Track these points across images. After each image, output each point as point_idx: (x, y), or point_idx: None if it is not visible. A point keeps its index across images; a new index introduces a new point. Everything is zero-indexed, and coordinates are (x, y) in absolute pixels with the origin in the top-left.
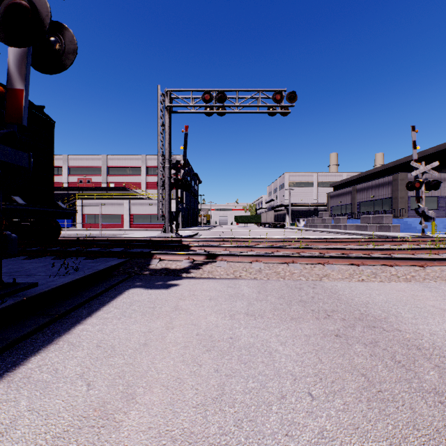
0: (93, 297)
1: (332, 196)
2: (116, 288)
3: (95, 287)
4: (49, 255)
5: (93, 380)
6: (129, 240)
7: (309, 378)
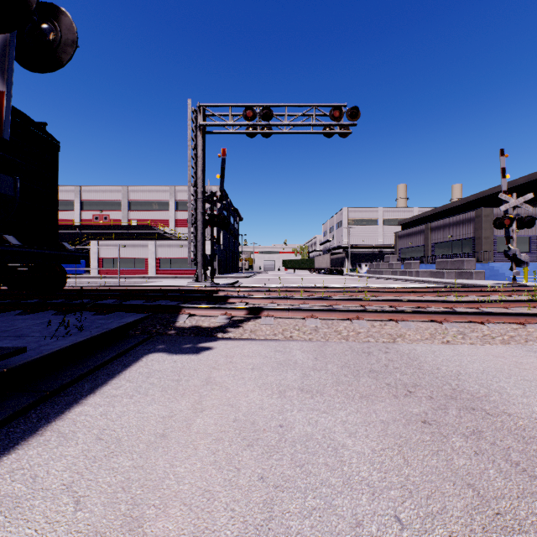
0: (100, 365)
1: (401, 236)
2: (132, 352)
3: (103, 352)
4: (49, 309)
5: (84, 494)
6: (153, 289)
7: (394, 490)
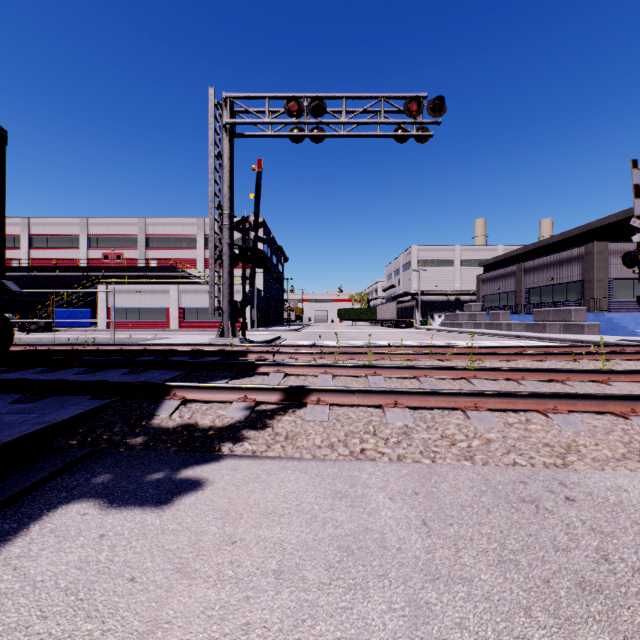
0: None
1: (485, 279)
2: (27, 500)
3: None
4: None
5: None
6: (153, 350)
7: None
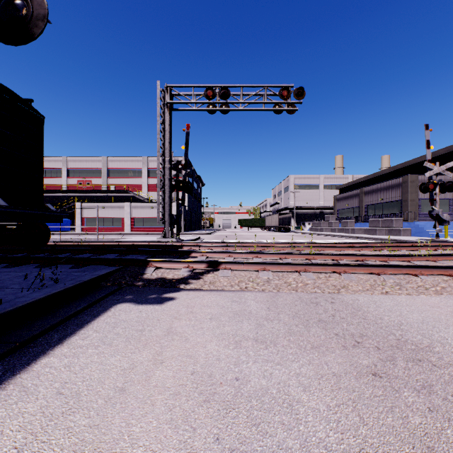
0: (71, 315)
1: (339, 198)
2: (102, 302)
3: (76, 302)
4: (32, 262)
5: None
6: (126, 245)
7: None
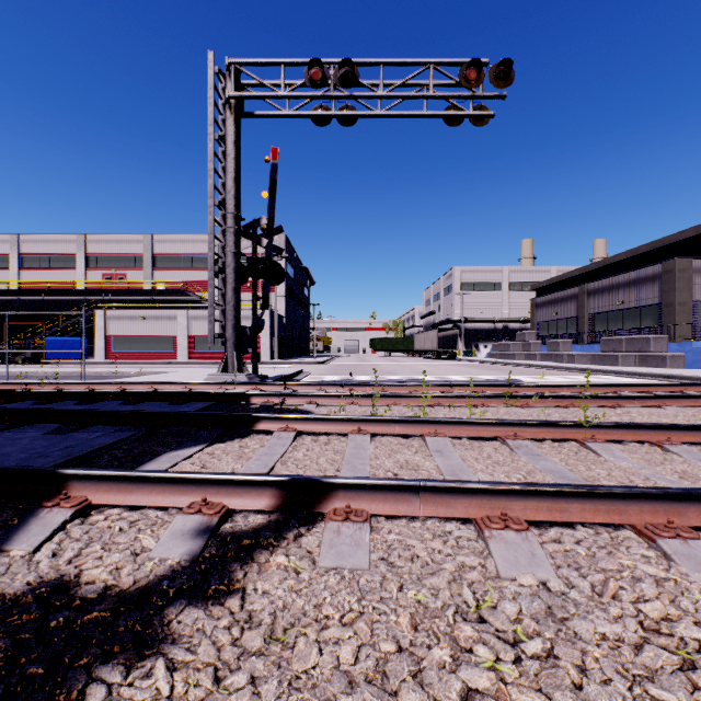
0: None
1: (540, 303)
2: None
3: None
4: None
5: None
6: (120, 392)
7: None
